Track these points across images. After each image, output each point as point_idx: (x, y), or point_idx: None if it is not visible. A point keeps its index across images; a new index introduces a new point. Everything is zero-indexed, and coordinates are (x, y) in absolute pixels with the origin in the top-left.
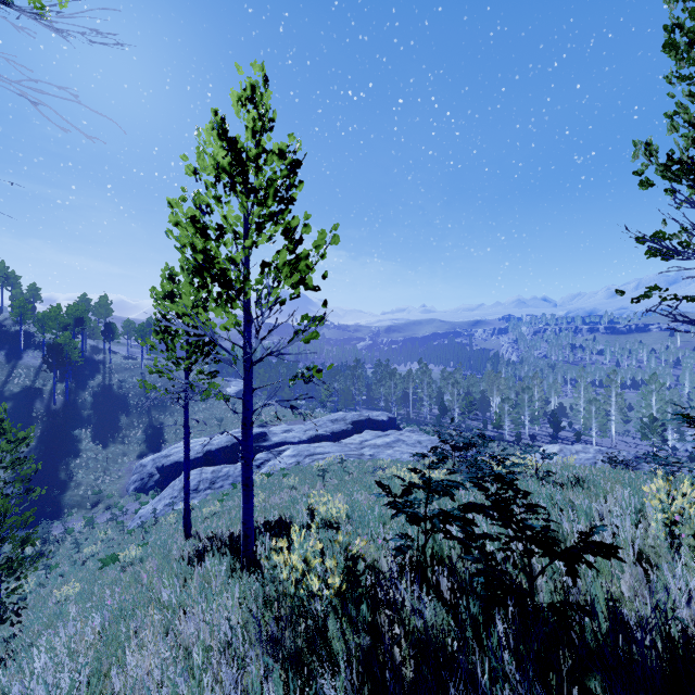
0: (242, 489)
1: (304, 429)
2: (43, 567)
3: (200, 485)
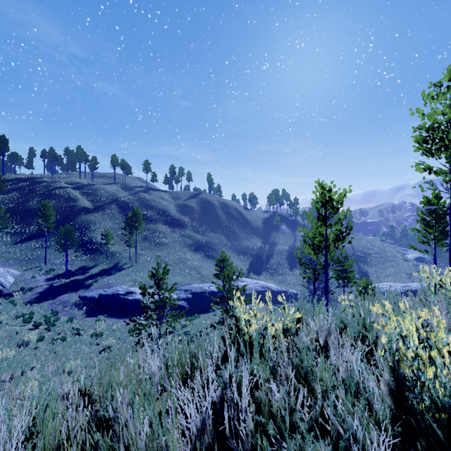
0: None
1: None
2: None
3: None
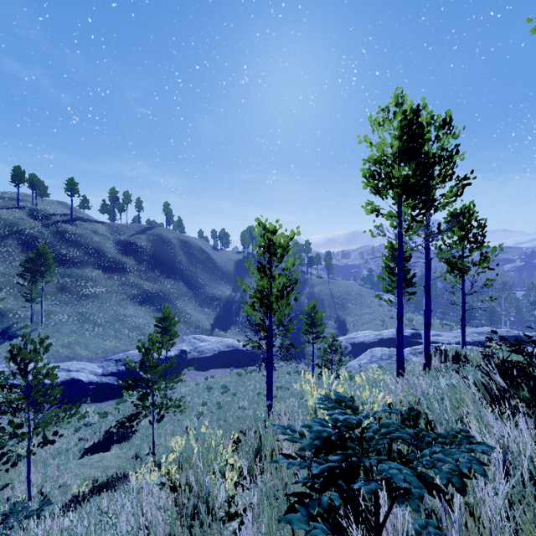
0: (461, 336)
1: (451, 336)
2: (317, 375)
3: (382, 357)
